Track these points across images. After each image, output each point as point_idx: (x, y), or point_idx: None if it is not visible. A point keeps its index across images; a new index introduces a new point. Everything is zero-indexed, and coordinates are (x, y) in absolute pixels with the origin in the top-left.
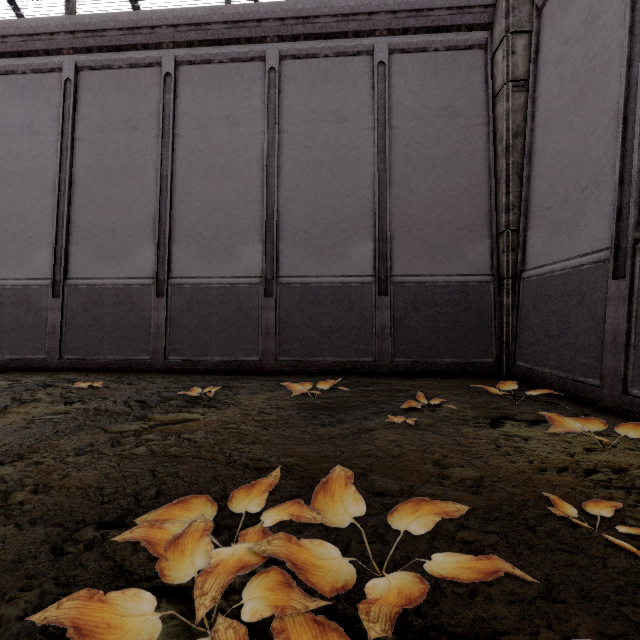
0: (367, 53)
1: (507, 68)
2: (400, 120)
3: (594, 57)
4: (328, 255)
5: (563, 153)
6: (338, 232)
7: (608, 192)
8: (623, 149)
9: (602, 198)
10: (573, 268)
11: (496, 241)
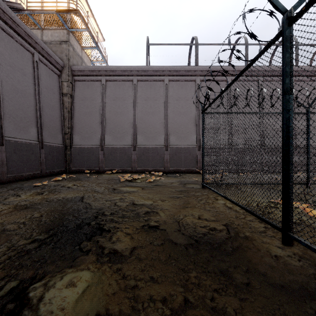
0: (31, 53)
1: (69, 90)
2: (42, 86)
3: (93, 107)
4: (23, 130)
5: (85, 122)
6: (26, 121)
7: (98, 135)
8: (101, 129)
9: (97, 135)
10: (91, 147)
11: (64, 135)
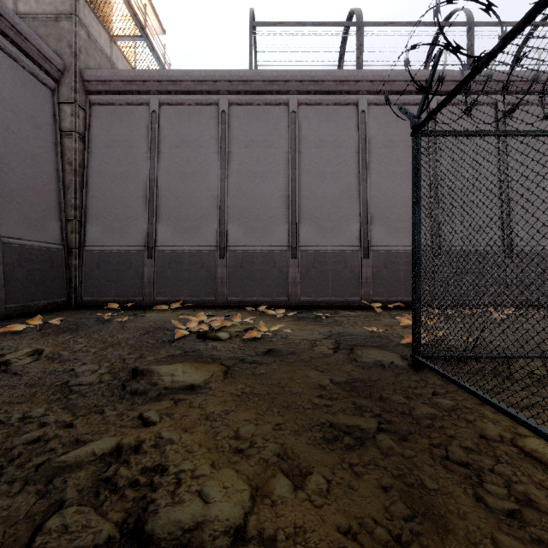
0: None
1: (75, 123)
2: None
3: (131, 163)
4: None
5: (114, 194)
6: None
7: (142, 224)
8: (149, 211)
9: (139, 225)
10: (125, 251)
11: (65, 224)
